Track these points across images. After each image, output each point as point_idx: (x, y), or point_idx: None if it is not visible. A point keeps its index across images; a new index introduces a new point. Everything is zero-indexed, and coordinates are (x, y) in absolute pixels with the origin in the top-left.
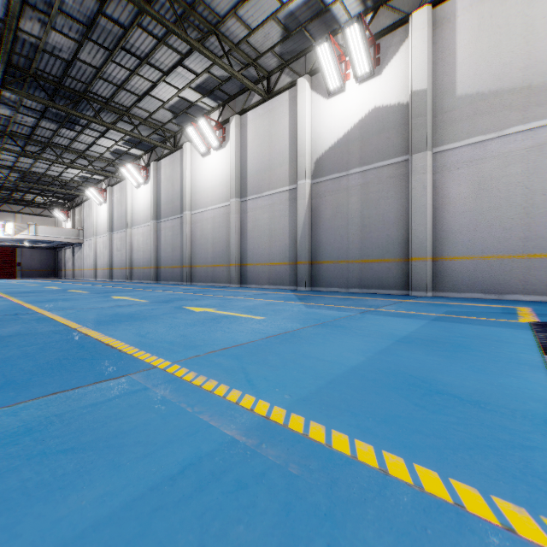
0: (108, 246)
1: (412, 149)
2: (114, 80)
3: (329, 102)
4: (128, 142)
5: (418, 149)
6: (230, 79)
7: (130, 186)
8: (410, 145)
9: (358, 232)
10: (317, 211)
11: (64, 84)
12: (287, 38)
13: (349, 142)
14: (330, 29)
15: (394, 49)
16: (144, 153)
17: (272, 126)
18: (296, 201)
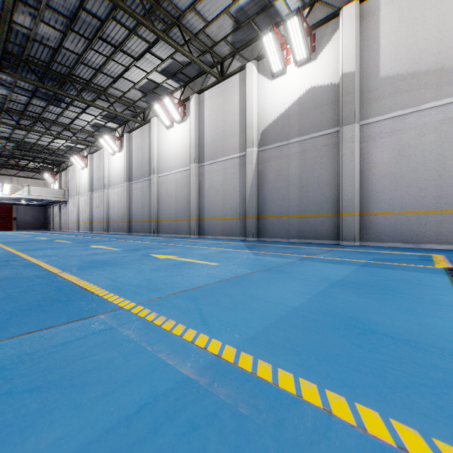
0: (88, 204)
1: (342, 121)
2: (93, 65)
3: (273, 83)
4: (105, 117)
5: (347, 122)
6: (190, 63)
7: (107, 154)
8: (341, 119)
9: (297, 192)
10: (263, 174)
11: (51, 68)
12: (238, 29)
13: (290, 116)
14: (273, 22)
15: (327, 38)
16: (118, 126)
17: (225, 103)
18: (245, 166)
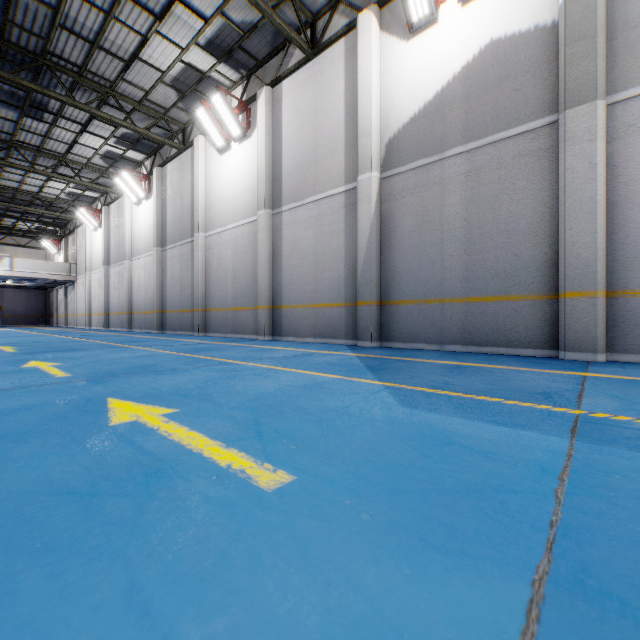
0: (103, 284)
1: (566, 99)
2: (84, 32)
3: (410, 46)
4: (122, 140)
5: (578, 99)
6: (256, 28)
7: (129, 203)
8: (562, 94)
9: (461, 252)
10: (390, 221)
11: (11, 39)
12: None
13: (445, 105)
14: None
15: None
16: (145, 157)
17: (318, 97)
18: (355, 207)
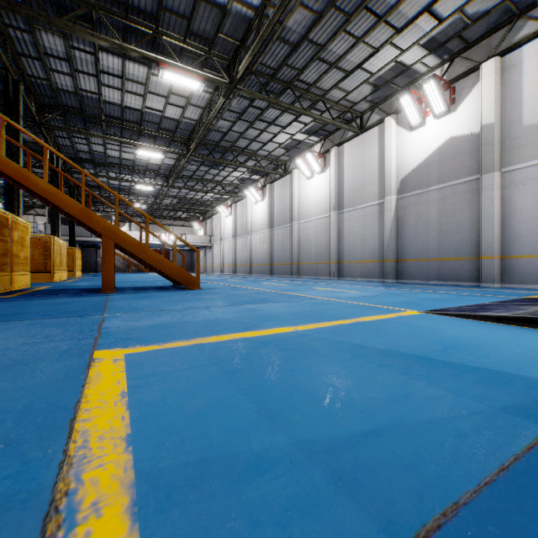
0: (233, 248)
1: (481, 170)
2: (250, 137)
3: (412, 134)
4: (251, 172)
5: (487, 171)
6: None
7: (250, 203)
8: (480, 168)
9: (436, 236)
10: (402, 220)
11: (219, 144)
12: (376, 90)
13: (429, 165)
14: (412, 78)
15: (467, 91)
16: (260, 177)
17: (364, 154)
18: (384, 212)
